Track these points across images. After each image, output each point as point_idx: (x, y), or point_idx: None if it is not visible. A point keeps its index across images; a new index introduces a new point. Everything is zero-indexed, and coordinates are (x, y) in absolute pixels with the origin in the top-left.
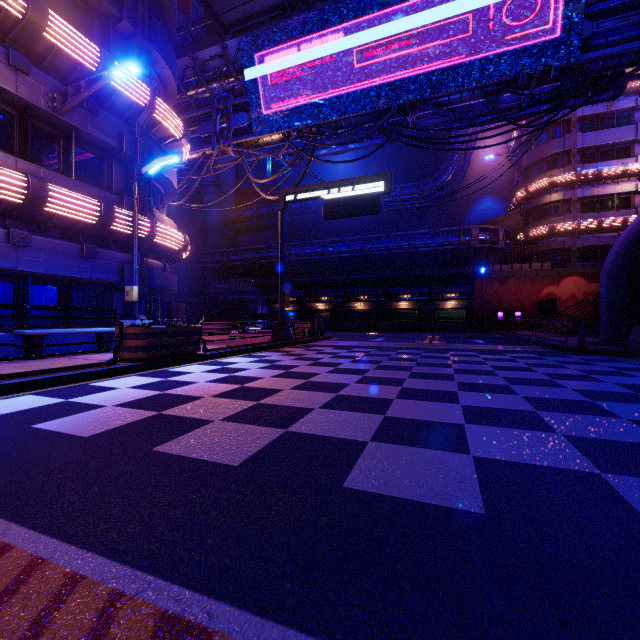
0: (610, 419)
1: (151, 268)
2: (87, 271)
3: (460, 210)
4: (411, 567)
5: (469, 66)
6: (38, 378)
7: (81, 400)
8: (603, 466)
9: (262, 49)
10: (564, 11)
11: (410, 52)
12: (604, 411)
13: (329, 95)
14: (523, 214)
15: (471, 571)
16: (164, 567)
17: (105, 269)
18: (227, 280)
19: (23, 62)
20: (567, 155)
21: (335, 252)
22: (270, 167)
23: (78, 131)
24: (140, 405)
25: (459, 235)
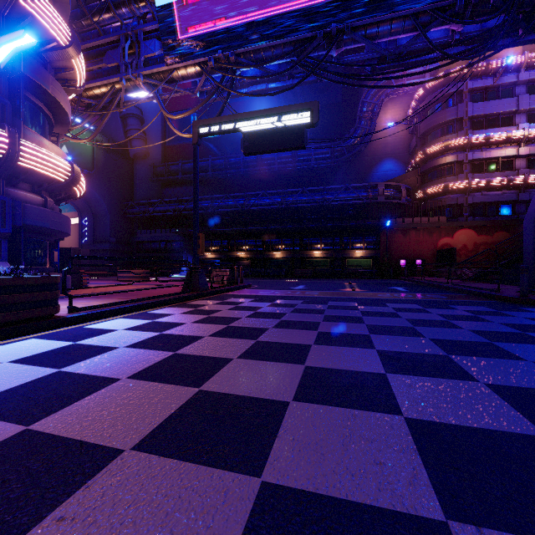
0: None
1: (18, 200)
2: None
3: (365, 171)
4: None
5: None
6: None
7: None
8: None
9: None
10: None
11: None
12: None
13: (248, 18)
14: (421, 174)
15: None
16: None
17: None
18: (153, 230)
19: None
20: (459, 122)
21: (255, 204)
22: None
23: None
24: None
25: (367, 191)
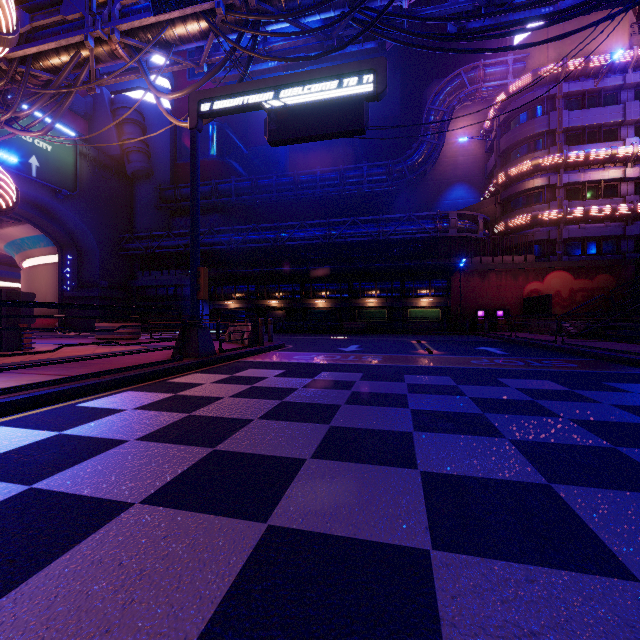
0: None
1: None
2: None
3: (430, 198)
4: None
5: None
6: None
7: None
8: None
9: None
10: None
11: None
12: None
13: None
14: (501, 202)
15: None
16: None
17: None
18: (159, 271)
19: None
20: (551, 136)
21: (291, 239)
22: (214, 138)
23: None
24: None
25: (435, 222)
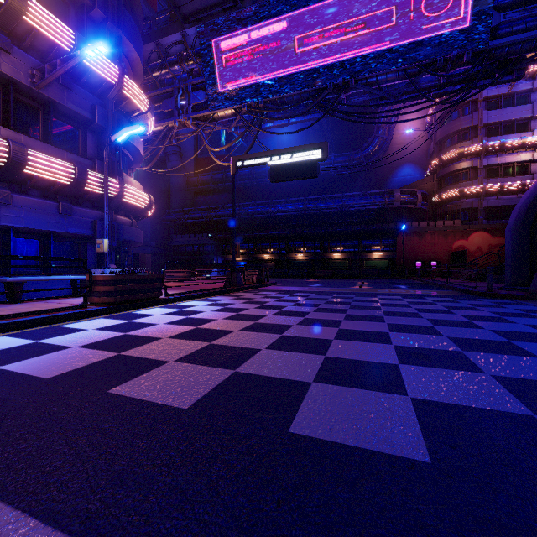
0: (530, 359)
1: (120, 224)
2: (63, 226)
3: (384, 176)
4: (362, 531)
5: (394, 51)
6: (13, 321)
7: (50, 341)
8: (535, 408)
9: (217, 36)
10: (476, 3)
11: (344, 39)
12: (523, 351)
13: (274, 76)
14: (437, 179)
15: (426, 536)
16: (100, 533)
17: (79, 224)
18: (188, 235)
19: (5, 42)
20: (475, 129)
21: (279, 211)
22: (224, 139)
23: (55, 104)
24: (103, 346)
25: (384, 197)
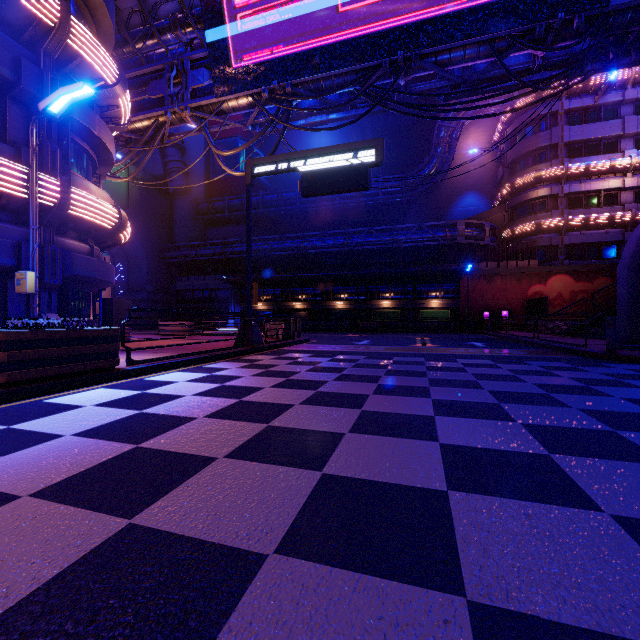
0: None
1: (67, 250)
2: None
3: (443, 206)
4: None
5: (477, 12)
6: None
7: None
8: None
9: None
10: None
11: None
12: None
13: (307, 46)
14: (508, 210)
15: None
16: None
17: None
18: (196, 276)
19: None
20: (554, 149)
21: (313, 247)
22: (244, 156)
23: None
24: None
25: (444, 230)
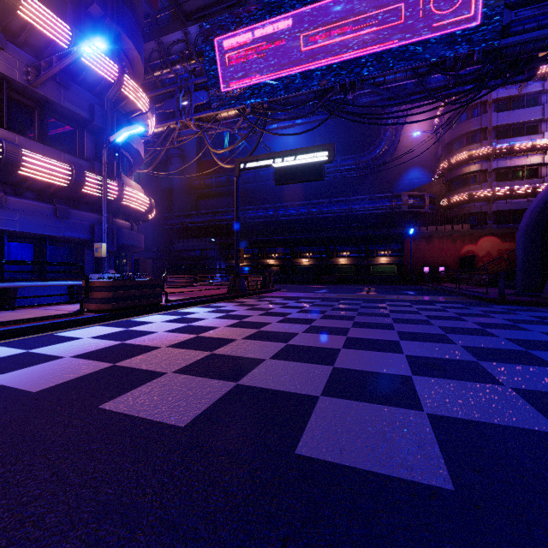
0: None
1: (119, 227)
2: (60, 230)
3: (391, 179)
4: None
5: (402, 50)
6: (4, 329)
7: (41, 351)
8: None
9: (219, 34)
10: (487, 1)
11: (350, 37)
12: (542, 361)
13: (279, 75)
14: (446, 183)
15: None
16: None
17: (77, 228)
18: (190, 239)
19: None
20: (484, 132)
21: (284, 215)
22: (227, 141)
23: (52, 103)
24: (97, 356)
25: (391, 200)
